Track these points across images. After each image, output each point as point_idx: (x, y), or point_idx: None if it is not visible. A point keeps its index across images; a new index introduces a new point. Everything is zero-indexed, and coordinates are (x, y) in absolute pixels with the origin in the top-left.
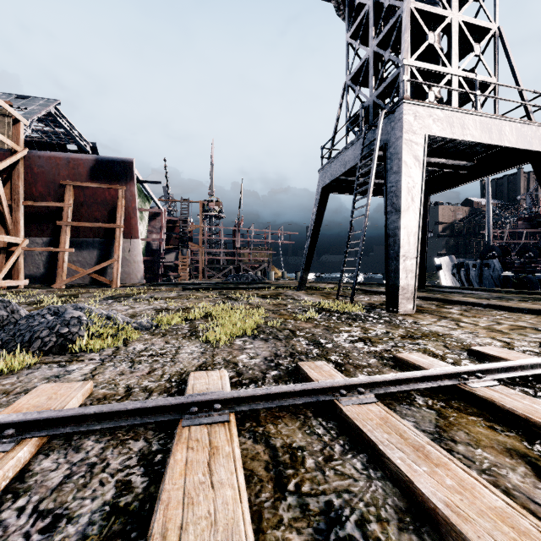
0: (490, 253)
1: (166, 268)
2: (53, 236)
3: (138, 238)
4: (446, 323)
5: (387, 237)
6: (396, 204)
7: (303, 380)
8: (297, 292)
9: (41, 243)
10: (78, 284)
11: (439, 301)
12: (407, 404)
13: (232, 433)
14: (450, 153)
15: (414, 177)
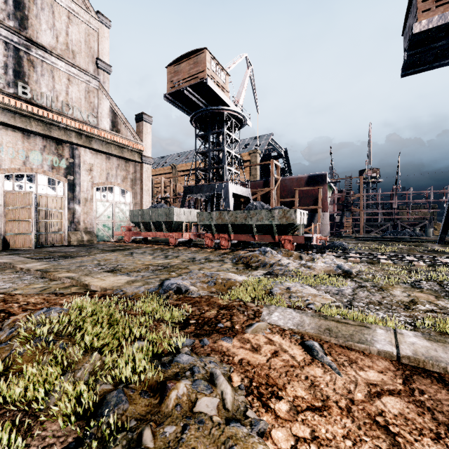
0: None
1: None
2: None
3: (327, 212)
4: None
5: None
6: None
7: (402, 257)
8: (435, 245)
9: None
10: None
11: None
12: (421, 260)
13: (385, 256)
14: None
15: None
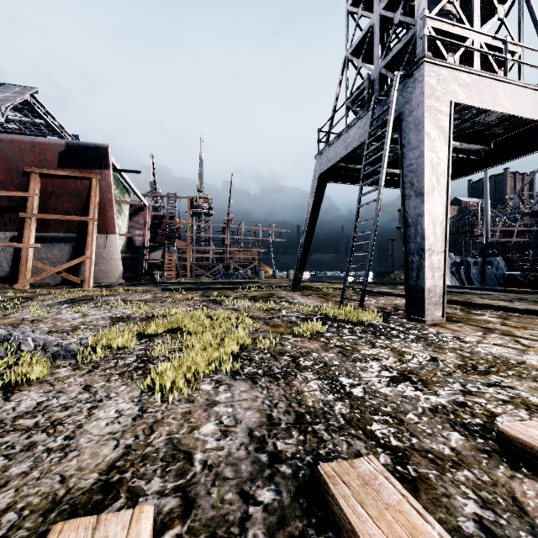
0: (490, 250)
1: (152, 266)
2: (18, 230)
3: (115, 233)
4: (501, 339)
5: (405, 227)
6: (418, 185)
7: (339, 537)
8: (292, 293)
9: (4, 237)
10: (47, 284)
11: (460, 304)
12: None
13: None
14: (465, 135)
15: (439, 152)
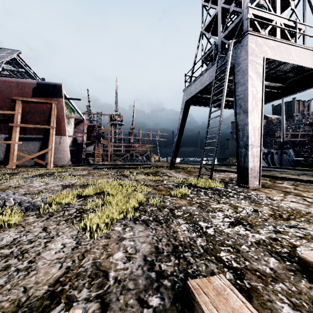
0: (285, 145)
1: (87, 155)
2: (8, 133)
3: (65, 135)
4: (295, 198)
5: (237, 131)
6: (244, 106)
7: None
8: (169, 171)
9: (0, 138)
10: (25, 165)
11: (269, 177)
12: None
13: None
14: (271, 78)
15: (257, 87)
